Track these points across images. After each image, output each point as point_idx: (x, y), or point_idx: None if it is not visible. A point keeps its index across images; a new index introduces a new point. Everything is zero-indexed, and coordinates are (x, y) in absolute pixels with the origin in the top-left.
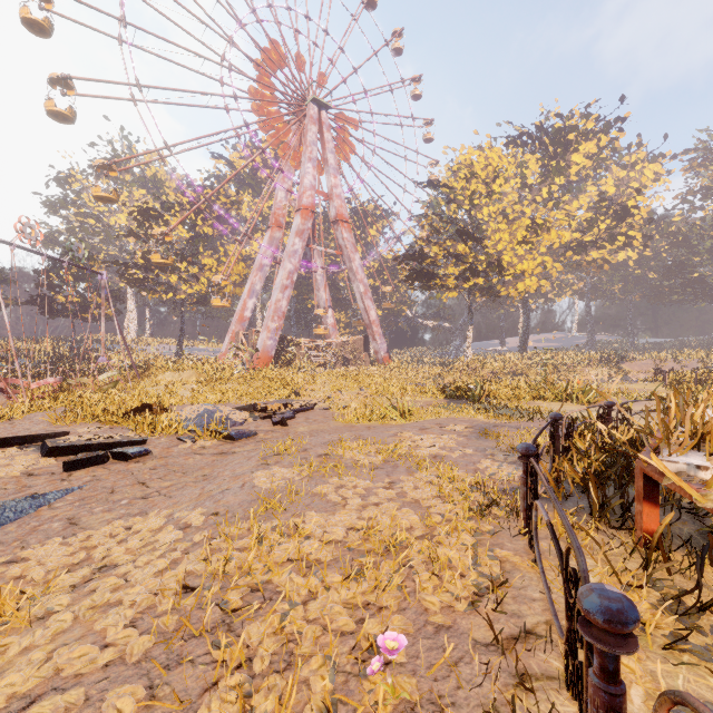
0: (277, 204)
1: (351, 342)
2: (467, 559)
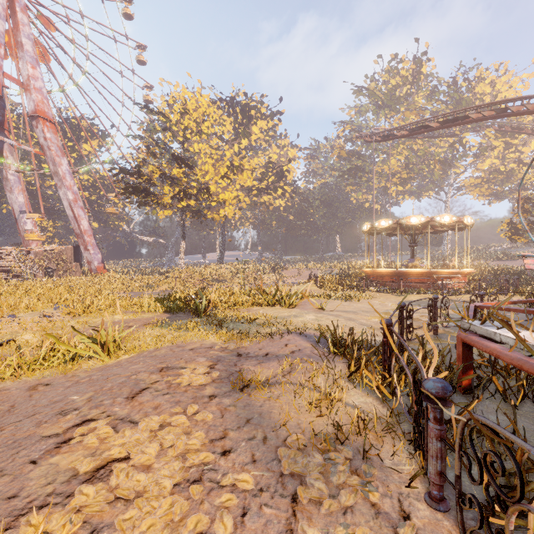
0: None
1: (57, 251)
2: None
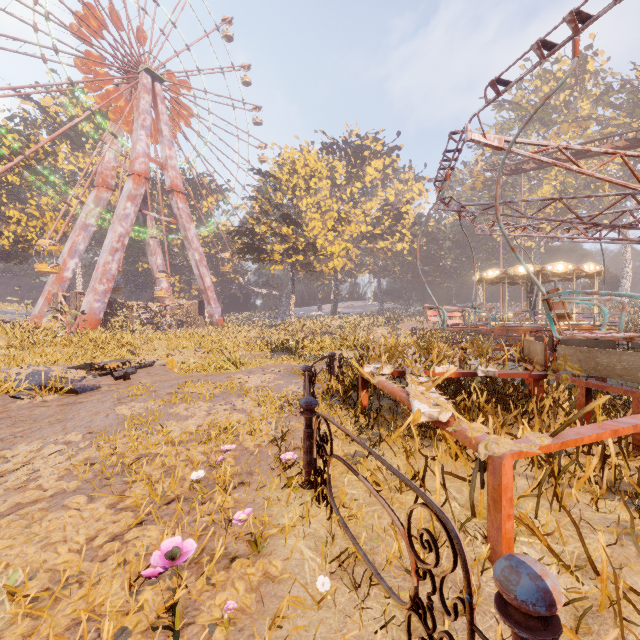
0: (105, 164)
1: (186, 306)
2: (271, 428)
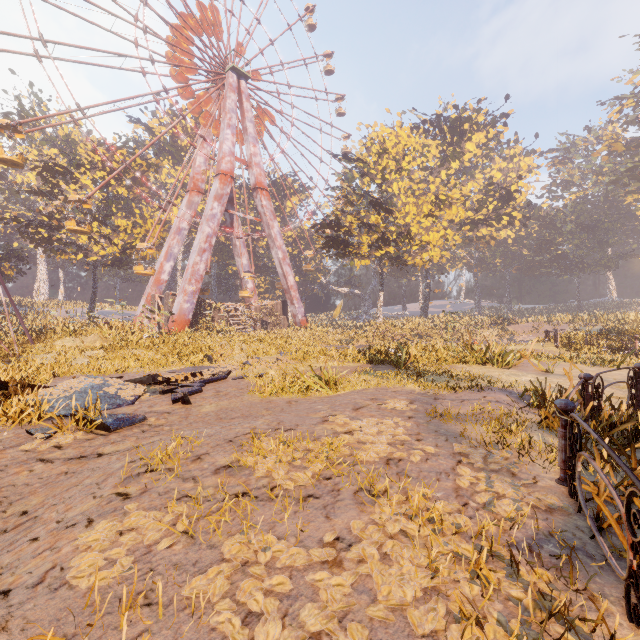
0: (196, 169)
1: (270, 306)
2: None
